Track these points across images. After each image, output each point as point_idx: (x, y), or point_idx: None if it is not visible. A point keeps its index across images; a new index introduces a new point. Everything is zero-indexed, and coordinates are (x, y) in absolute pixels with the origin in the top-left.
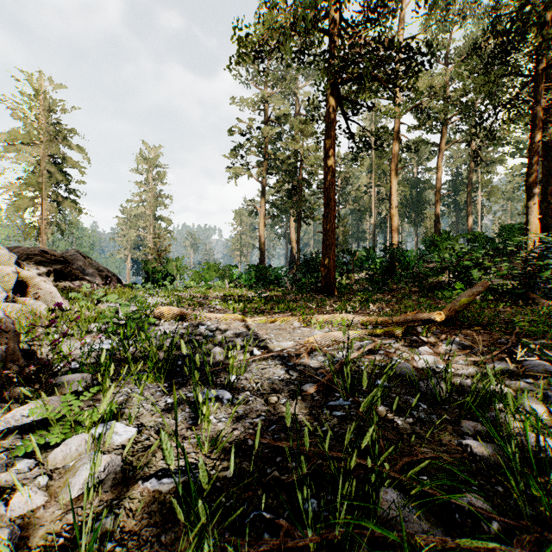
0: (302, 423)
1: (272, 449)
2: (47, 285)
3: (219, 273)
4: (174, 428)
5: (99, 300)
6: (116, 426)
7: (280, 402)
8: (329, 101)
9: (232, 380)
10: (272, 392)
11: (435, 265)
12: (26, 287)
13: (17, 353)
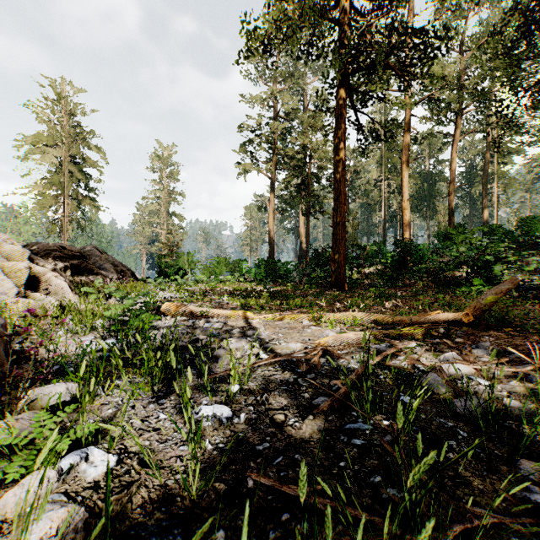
0: (314, 455)
1: (277, 495)
2: (58, 280)
3: (229, 268)
4: (162, 456)
5: (111, 295)
6: (92, 453)
7: (288, 422)
8: (339, 92)
9: (234, 391)
10: (279, 408)
11: (449, 259)
12: (38, 282)
13: (2, 357)
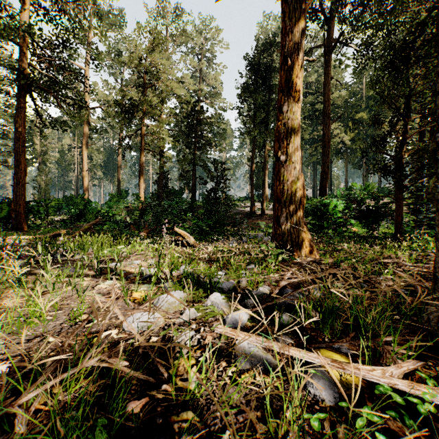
0: None
1: None
2: None
3: None
4: None
5: None
6: None
7: None
8: (20, 91)
9: None
10: None
11: None
12: None
13: None
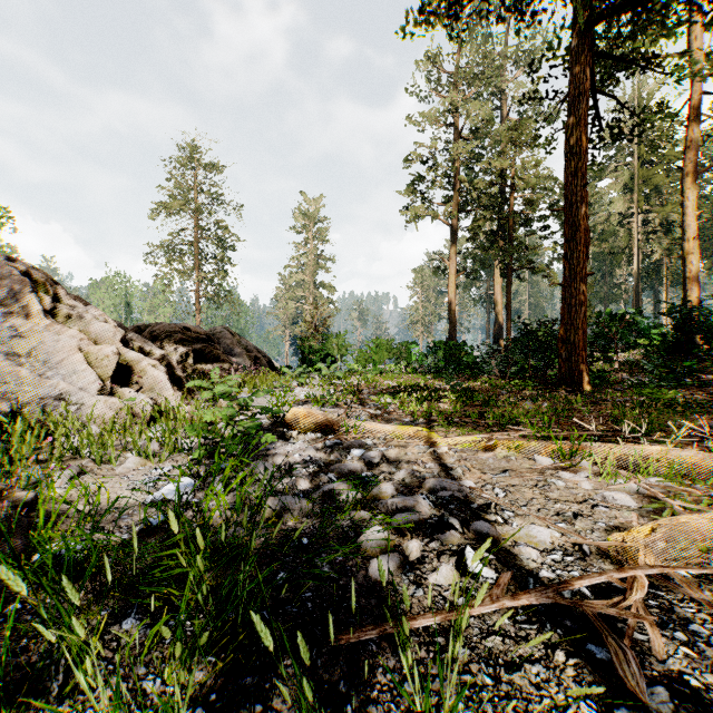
0: None
1: None
2: (156, 370)
3: (392, 354)
4: None
5: None
6: None
7: None
8: (575, 59)
9: None
10: None
11: None
12: (130, 374)
13: None
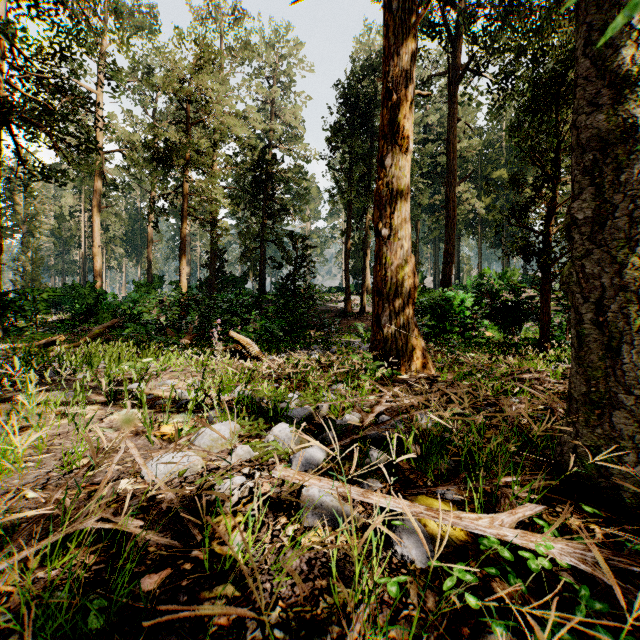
0: None
1: None
2: None
3: None
4: None
5: None
6: None
7: None
8: None
9: None
10: None
11: None
12: None
13: None
